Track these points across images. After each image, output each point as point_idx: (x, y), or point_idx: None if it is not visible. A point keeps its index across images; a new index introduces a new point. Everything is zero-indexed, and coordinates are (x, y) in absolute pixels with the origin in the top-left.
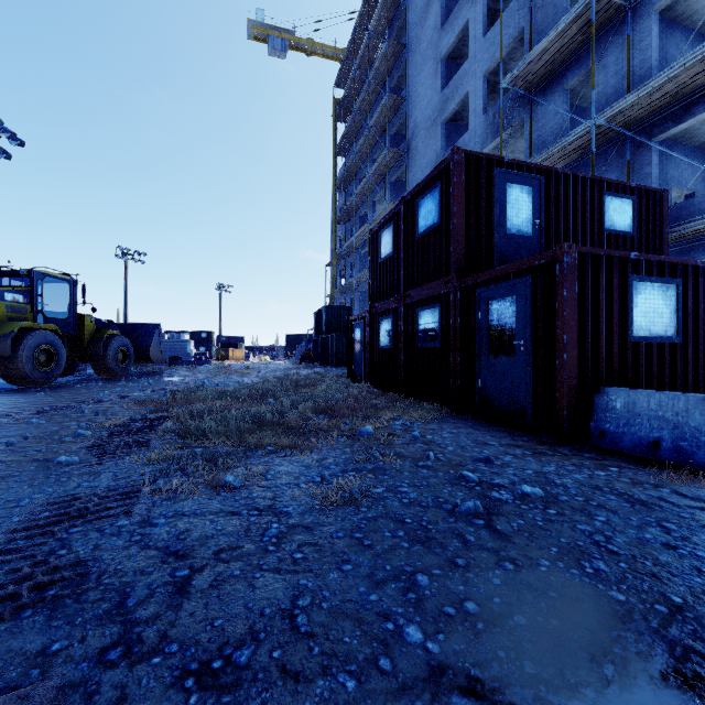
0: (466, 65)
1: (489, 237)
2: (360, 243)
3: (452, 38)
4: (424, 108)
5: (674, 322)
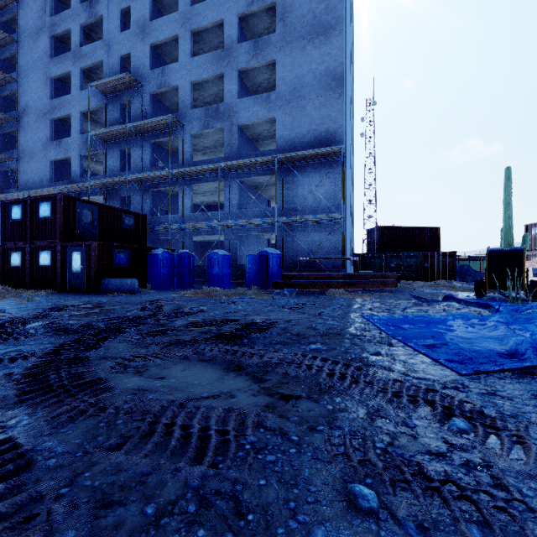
0: (69, 97)
1: (74, 227)
2: None
3: (59, 71)
4: (36, 100)
5: (128, 261)
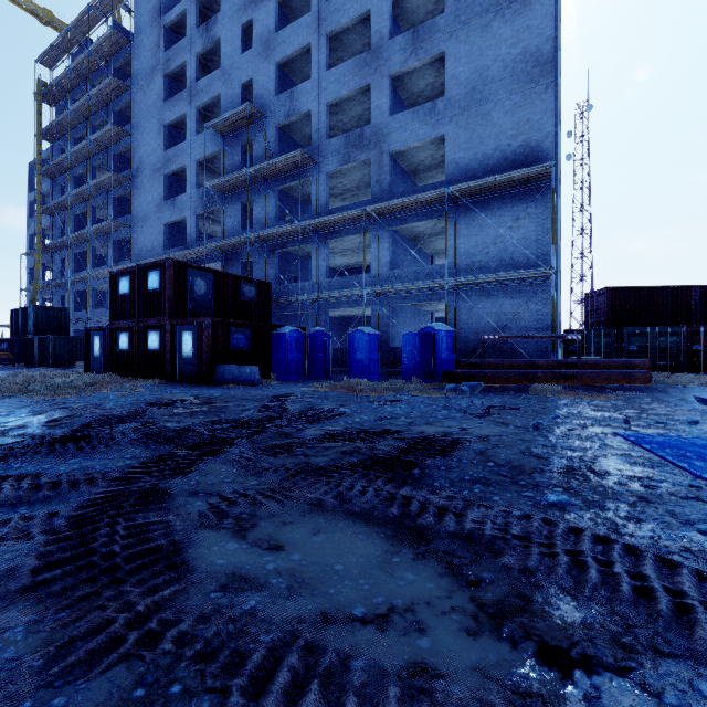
0: (184, 145)
1: (186, 300)
2: (76, 243)
3: (173, 116)
4: (150, 153)
5: (248, 343)
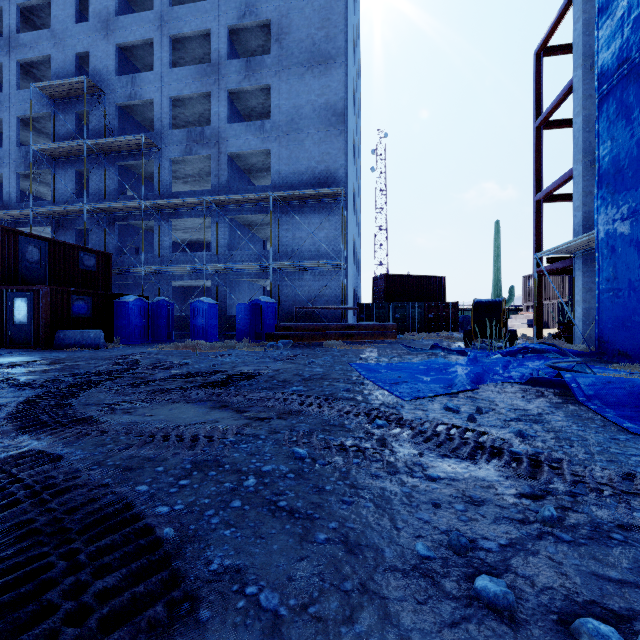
0: (1, 96)
1: (16, 267)
2: None
3: None
4: None
5: (90, 310)
